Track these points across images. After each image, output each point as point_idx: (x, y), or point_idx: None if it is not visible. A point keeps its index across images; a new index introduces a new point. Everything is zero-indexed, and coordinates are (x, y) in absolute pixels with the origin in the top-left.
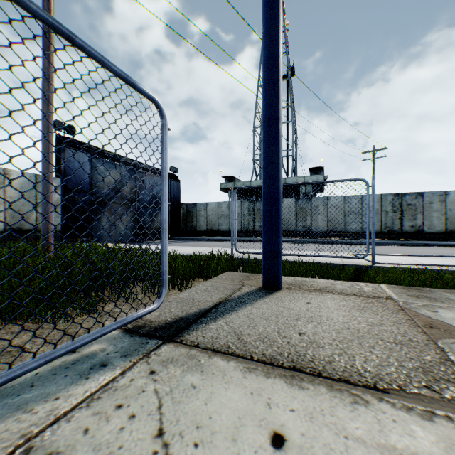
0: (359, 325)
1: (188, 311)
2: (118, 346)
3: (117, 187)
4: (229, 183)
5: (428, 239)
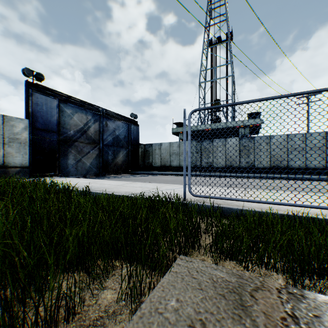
0: None
1: None
2: None
3: (83, 129)
4: (180, 128)
5: None
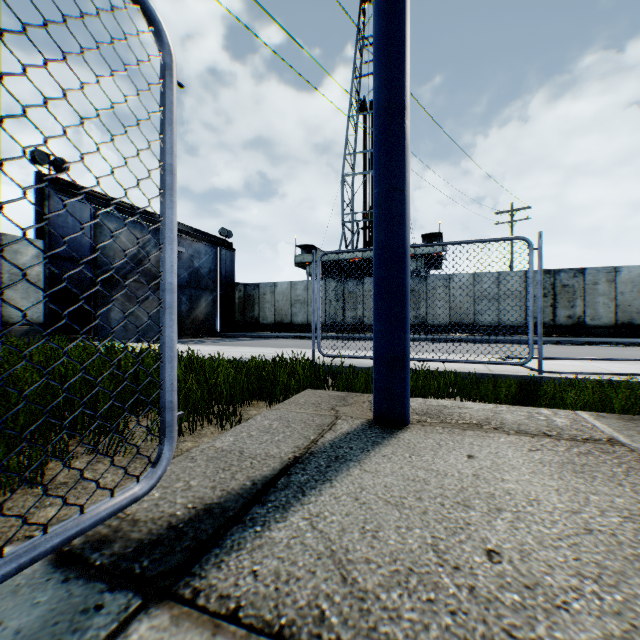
0: (607, 520)
1: (226, 486)
2: (8, 628)
3: (137, 257)
4: (308, 255)
5: (591, 336)
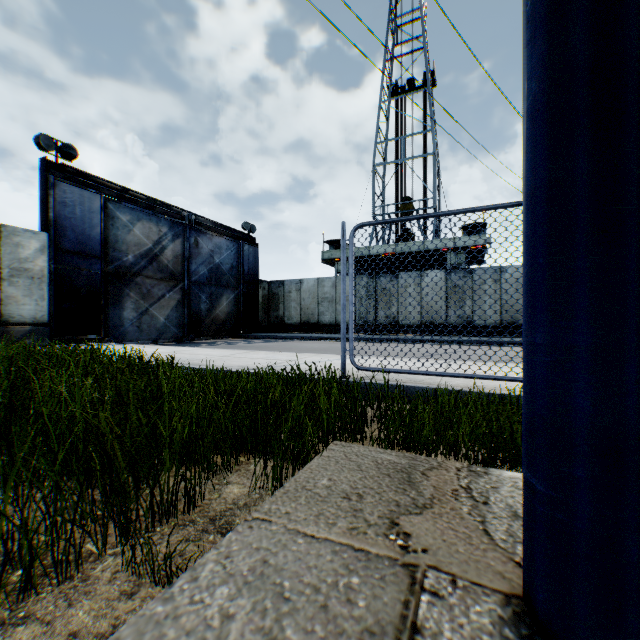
0: None
1: None
2: None
3: (152, 251)
4: (336, 251)
5: None
